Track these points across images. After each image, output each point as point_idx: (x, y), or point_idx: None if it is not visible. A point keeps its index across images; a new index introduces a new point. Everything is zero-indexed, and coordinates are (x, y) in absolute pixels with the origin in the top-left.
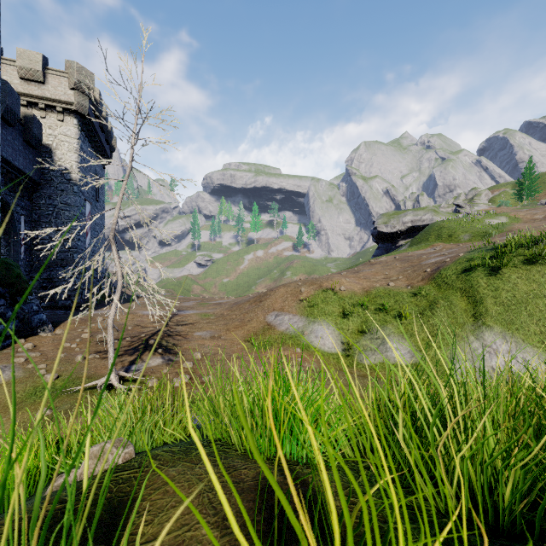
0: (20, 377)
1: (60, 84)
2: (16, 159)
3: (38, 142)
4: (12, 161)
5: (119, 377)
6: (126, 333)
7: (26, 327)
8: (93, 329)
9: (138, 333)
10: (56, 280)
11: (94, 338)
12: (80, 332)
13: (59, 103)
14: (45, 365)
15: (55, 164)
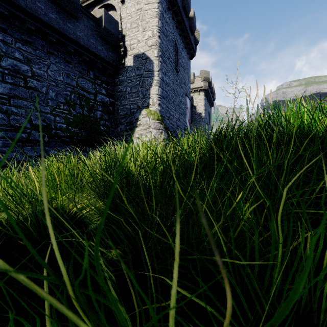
0: None
1: (198, 81)
2: None
3: (192, 105)
4: None
5: None
6: None
7: None
8: None
9: None
10: None
11: None
12: None
13: (198, 88)
14: None
15: (196, 112)
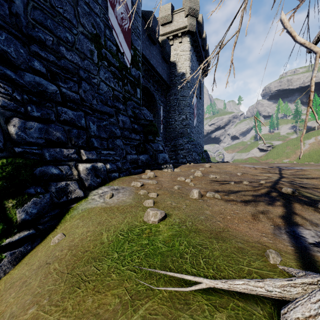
0: (125, 204)
1: (180, 17)
2: (158, 67)
3: (169, 57)
4: (155, 68)
5: (300, 262)
6: (238, 178)
7: (154, 162)
8: (203, 171)
9: (253, 179)
10: (178, 146)
11: (205, 177)
12: (192, 172)
13: (179, 31)
14: (155, 194)
15: (177, 72)
